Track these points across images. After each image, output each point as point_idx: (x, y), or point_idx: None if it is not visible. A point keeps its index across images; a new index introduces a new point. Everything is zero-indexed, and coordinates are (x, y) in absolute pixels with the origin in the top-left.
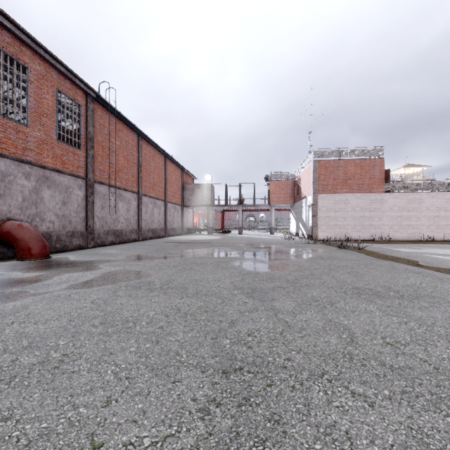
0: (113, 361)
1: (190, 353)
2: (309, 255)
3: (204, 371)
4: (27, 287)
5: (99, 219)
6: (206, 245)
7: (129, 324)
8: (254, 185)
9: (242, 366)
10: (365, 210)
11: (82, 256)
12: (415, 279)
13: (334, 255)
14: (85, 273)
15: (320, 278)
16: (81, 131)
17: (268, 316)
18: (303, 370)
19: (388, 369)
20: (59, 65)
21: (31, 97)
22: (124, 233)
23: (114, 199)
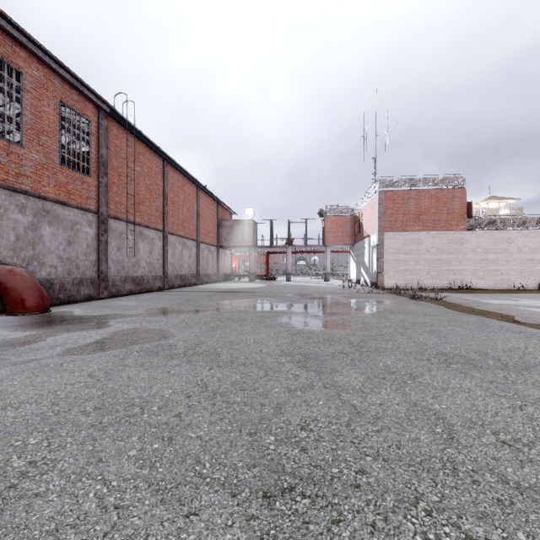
0: (101, 475)
1: (216, 459)
2: (376, 308)
3: (236, 494)
4: (9, 353)
5: (114, 262)
6: (246, 295)
7: (134, 410)
8: (305, 222)
9: (294, 484)
10: (442, 252)
11: (90, 309)
12: (517, 341)
13: (406, 308)
14: (89, 333)
15: (393, 339)
16: (92, 153)
17: (328, 396)
18: (386, 492)
19: (514, 490)
20: (63, 70)
21: (27, 110)
22: (145, 280)
23: (133, 238)
